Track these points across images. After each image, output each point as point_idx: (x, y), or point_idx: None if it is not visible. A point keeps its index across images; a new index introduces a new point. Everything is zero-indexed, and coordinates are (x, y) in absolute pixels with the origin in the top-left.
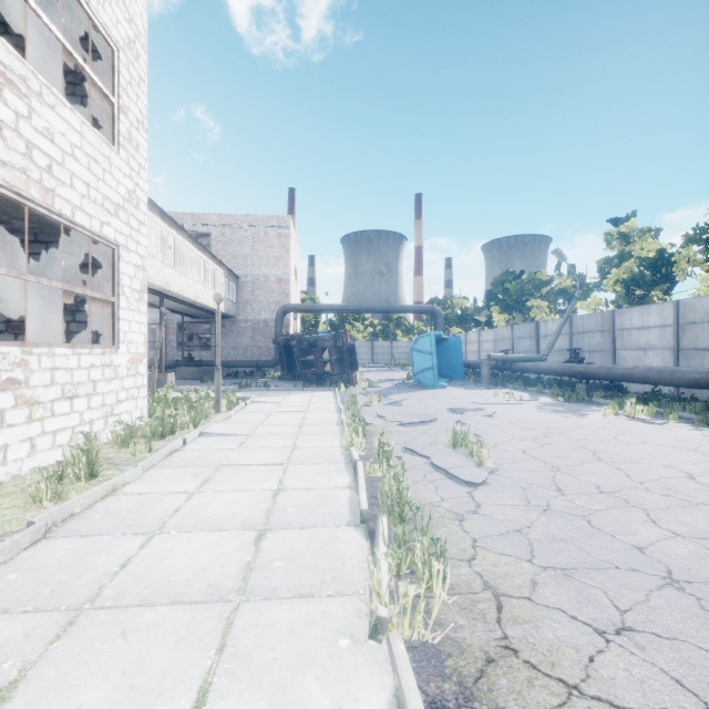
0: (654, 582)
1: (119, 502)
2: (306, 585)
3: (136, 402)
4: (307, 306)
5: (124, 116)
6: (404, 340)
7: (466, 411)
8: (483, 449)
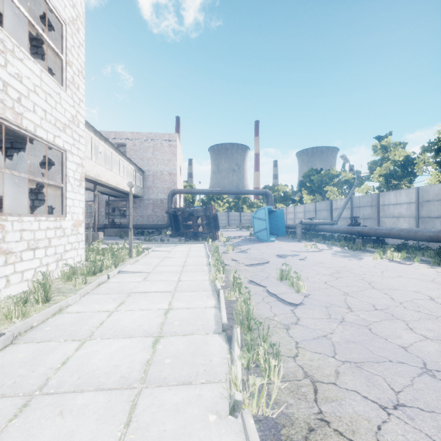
0: (415, 371)
1: (63, 318)
2: (186, 376)
3: (77, 251)
4: (187, 190)
5: (69, 68)
6: (248, 211)
7: (288, 256)
8: (300, 281)
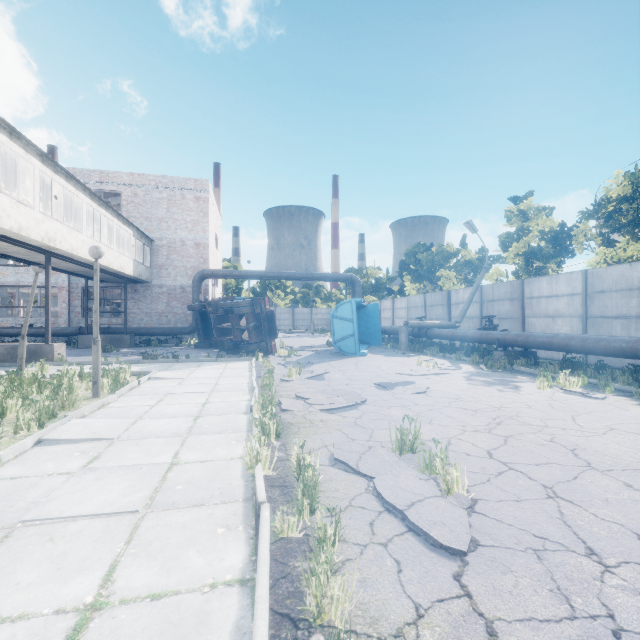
0: None
1: None
2: None
3: None
4: (226, 271)
5: None
6: (323, 307)
7: (396, 386)
8: (452, 468)
